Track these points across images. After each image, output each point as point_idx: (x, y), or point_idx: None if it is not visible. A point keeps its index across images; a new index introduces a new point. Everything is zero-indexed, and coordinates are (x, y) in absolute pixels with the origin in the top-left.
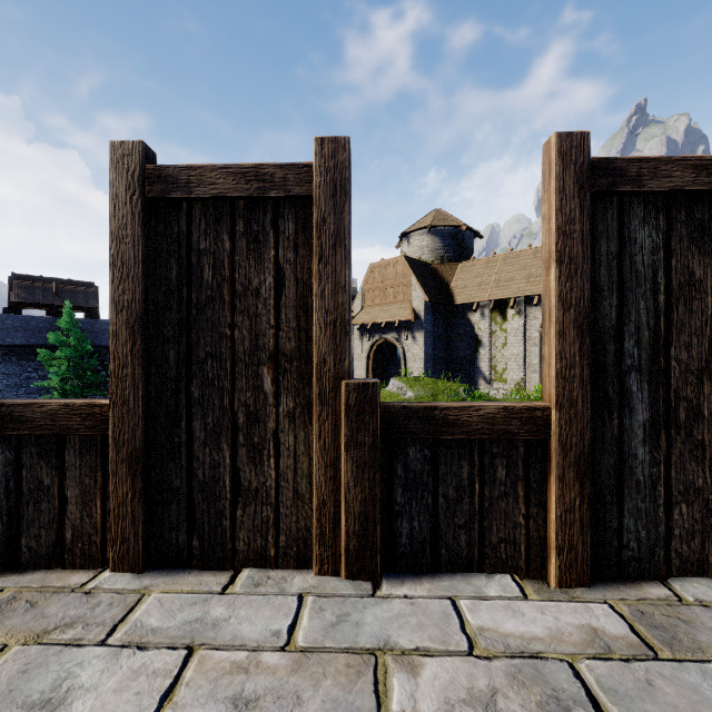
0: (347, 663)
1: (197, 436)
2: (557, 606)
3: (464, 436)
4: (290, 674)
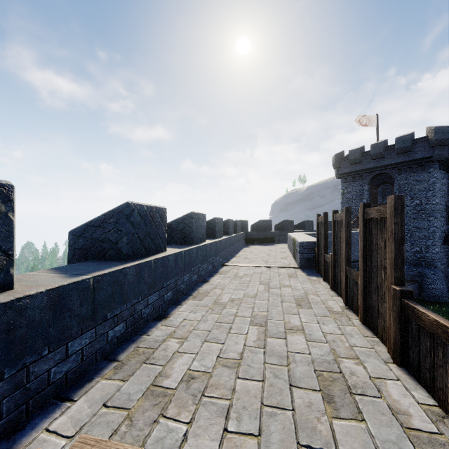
0: (355, 357)
1: (372, 291)
2: (426, 416)
3: (423, 326)
4: (346, 349)
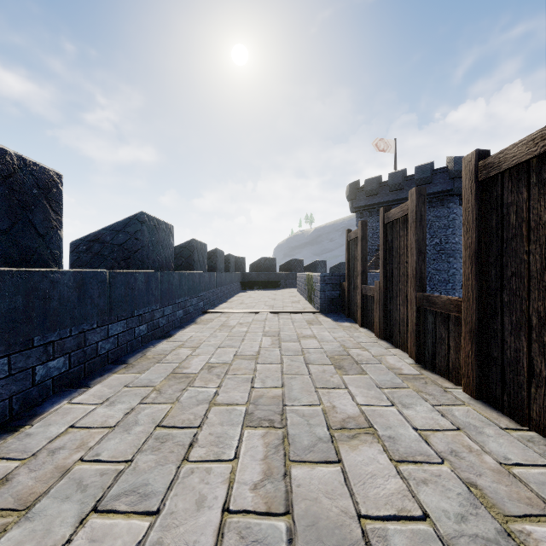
0: (536, 504)
1: (506, 327)
2: None
3: None
4: (494, 474)
